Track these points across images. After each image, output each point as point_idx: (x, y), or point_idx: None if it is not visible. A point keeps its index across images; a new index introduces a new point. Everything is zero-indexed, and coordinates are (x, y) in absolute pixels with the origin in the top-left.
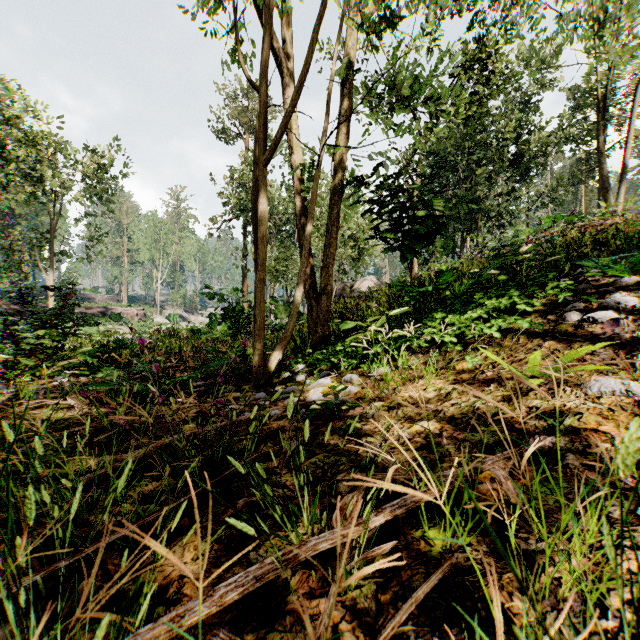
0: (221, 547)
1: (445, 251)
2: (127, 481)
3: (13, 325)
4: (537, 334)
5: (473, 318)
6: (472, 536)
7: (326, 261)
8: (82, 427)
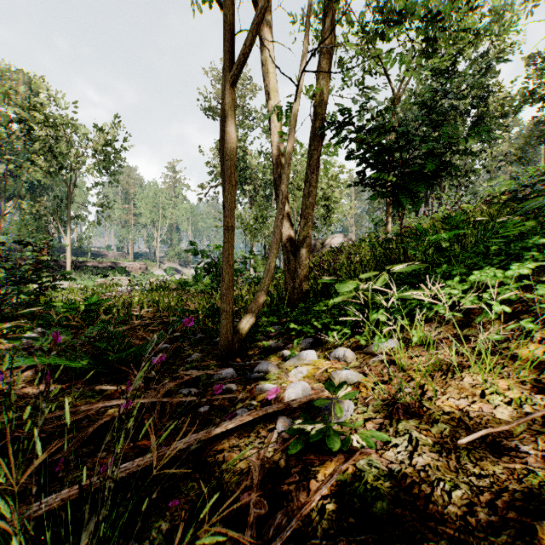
0: None
1: (413, 208)
2: None
3: None
4: None
5: (515, 275)
6: None
7: (304, 212)
8: None
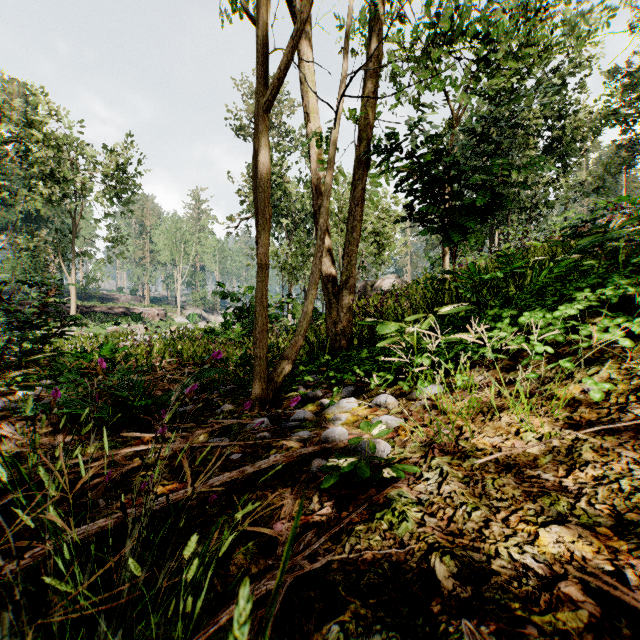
0: None
1: (475, 245)
2: None
3: None
4: None
5: (565, 316)
6: None
7: (348, 249)
8: None
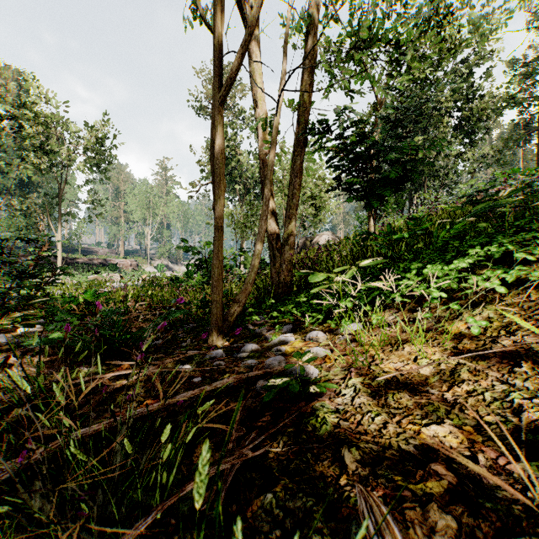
0: None
1: (396, 207)
2: None
3: None
4: None
5: (458, 268)
6: None
7: (289, 212)
8: None
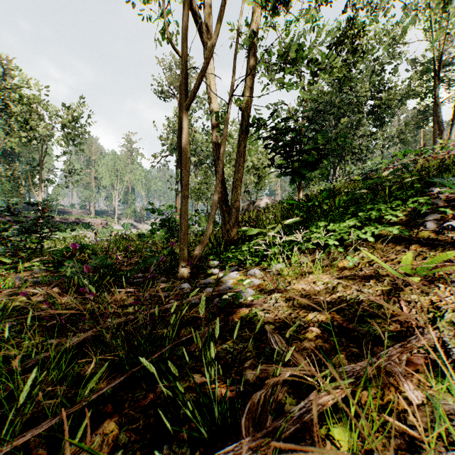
0: (138, 438)
1: (322, 177)
2: (30, 393)
3: (4, 231)
4: (403, 238)
5: (350, 226)
6: (378, 439)
7: (235, 183)
8: (42, 312)
